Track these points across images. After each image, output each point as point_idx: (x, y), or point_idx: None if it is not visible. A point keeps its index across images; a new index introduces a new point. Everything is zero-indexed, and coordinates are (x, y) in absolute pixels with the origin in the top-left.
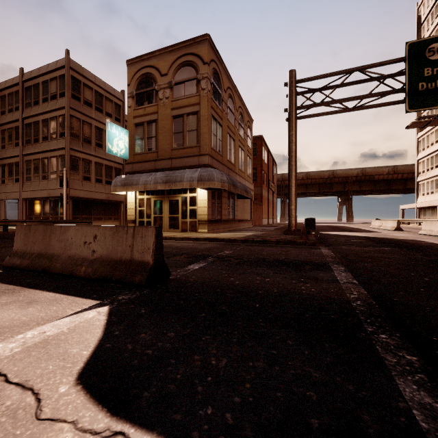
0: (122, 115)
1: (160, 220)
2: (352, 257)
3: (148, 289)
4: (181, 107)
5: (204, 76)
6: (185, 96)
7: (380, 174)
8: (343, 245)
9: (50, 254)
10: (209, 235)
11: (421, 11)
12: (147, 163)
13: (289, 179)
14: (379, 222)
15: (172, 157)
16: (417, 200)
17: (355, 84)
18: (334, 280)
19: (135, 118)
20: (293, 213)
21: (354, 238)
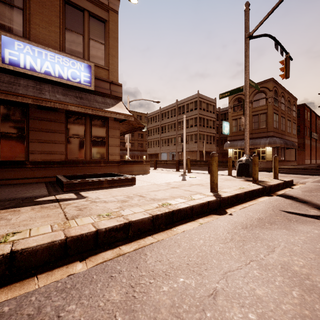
0: (215, 110)
1: None
2: None
3: None
4: (257, 111)
5: (269, 97)
6: (259, 106)
7: None
8: None
9: None
10: None
11: None
12: (239, 136)
13: None
14: None
15: (252, 133)
16: None
17: None
18: None
19: (232, 117)
20: None
21: None
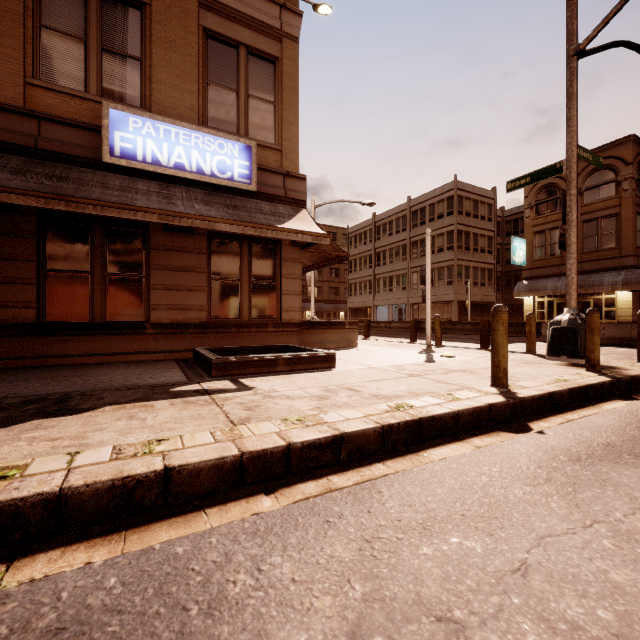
0: (493, 213)
1: None
2: None
3: None
4: (594, 211)
5: (626, 178)
6: (600, 200)
7: None
8: None
9: None
10: None
11: None
12: (549, 268)
13: None
14: None
15: (582, 260)
16: None
17: None
18: None
19: (534, 227)
20: None
21: None
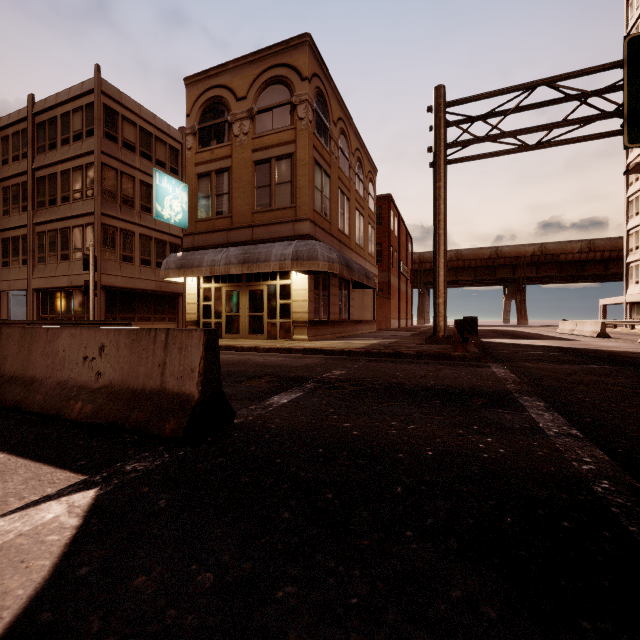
0: (181, 164)
1: (235, 321)
2: (549, 382)
3: (188, 446)
4: (267, 148)
5: (302, 99)
6: (274, 131)
7: (568, 252)
8: (525, 360)
9: (30, 377)
10: (310, 343)
11: (633, 3)
12: (216, 235)
13: (434, 257)
14: (571, 325)
15: (254, 224)
16: (627, 291)
17: (539, 107)
18: (535, 430)
19: (198, 165)
20: (442, 309)
21: (539, 349)
